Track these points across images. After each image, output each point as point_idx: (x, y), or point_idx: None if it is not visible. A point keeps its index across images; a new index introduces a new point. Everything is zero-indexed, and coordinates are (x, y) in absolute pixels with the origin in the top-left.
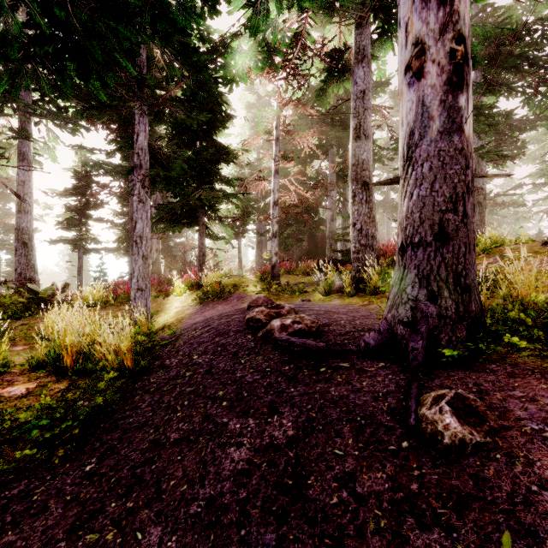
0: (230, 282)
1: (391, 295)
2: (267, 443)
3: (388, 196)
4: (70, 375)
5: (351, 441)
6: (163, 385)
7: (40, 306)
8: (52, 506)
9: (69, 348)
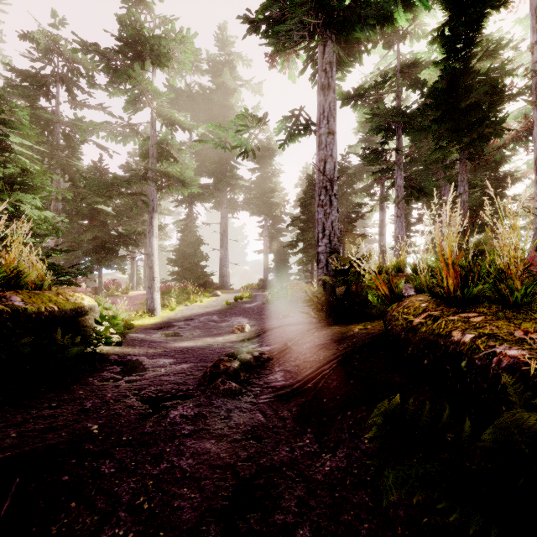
0: None
1: None
2: None
3: None
4: None
5: None
6: None
7: None
8: None
9: None
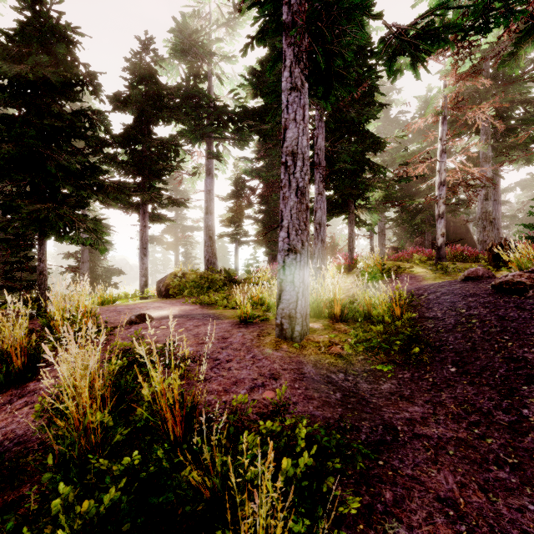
0: (386, 265)
1: None
2: None
3: None
4: (341, 320)
5: None
6: (452, 328)
7: (230, 283)
8: (456, 385)
9: (337, 301)
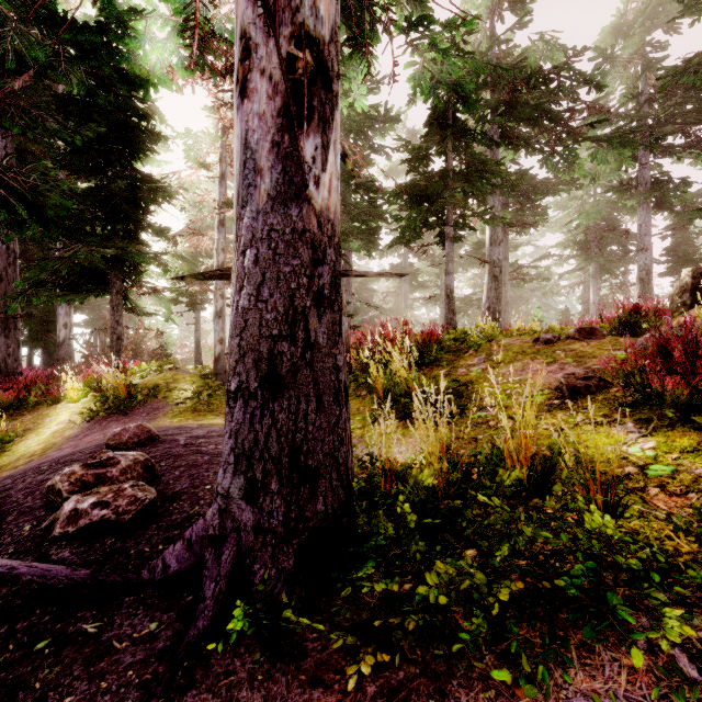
0: (155, 382)
1: None
2: None
3: (405, 260)
4: None
5: None
6: None
7: None
8: None
9: None
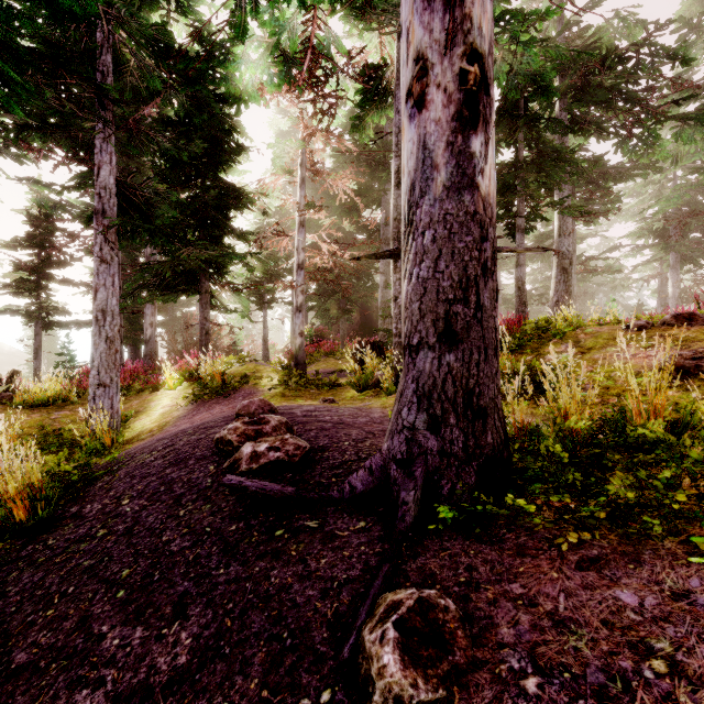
0: (241, 372)
1: (392, 416)
2: (138, 683)
3: None
4: None
5: (255, 684)
6: (59, 553)
7: None
8: None
9: None
